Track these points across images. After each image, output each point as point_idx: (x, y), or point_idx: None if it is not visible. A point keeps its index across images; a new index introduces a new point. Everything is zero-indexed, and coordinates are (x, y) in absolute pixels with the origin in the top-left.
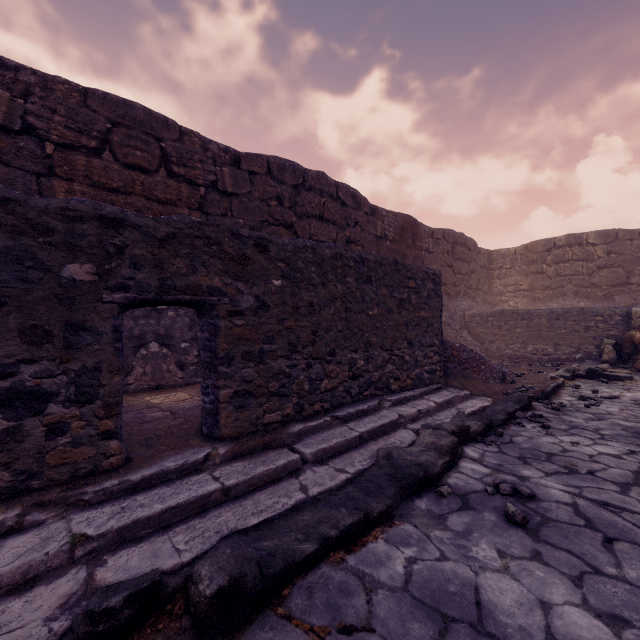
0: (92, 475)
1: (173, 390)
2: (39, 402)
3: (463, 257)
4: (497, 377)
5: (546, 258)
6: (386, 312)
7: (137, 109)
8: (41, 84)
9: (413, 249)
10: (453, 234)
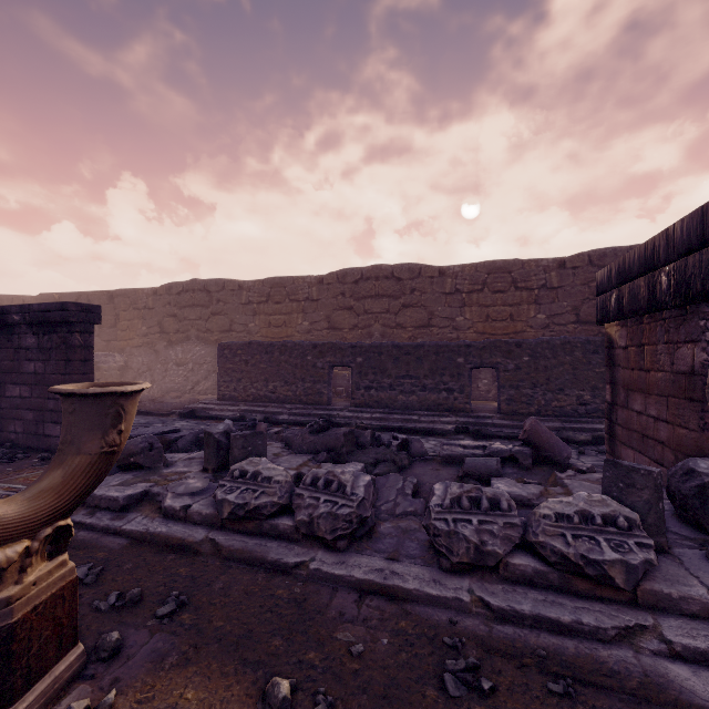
0: (463, 412)
1: None
2: (452, 391)
3: None
4: None
5: None
6: None
7: (498, 263)
8: (461, 270)
9: None
10: None
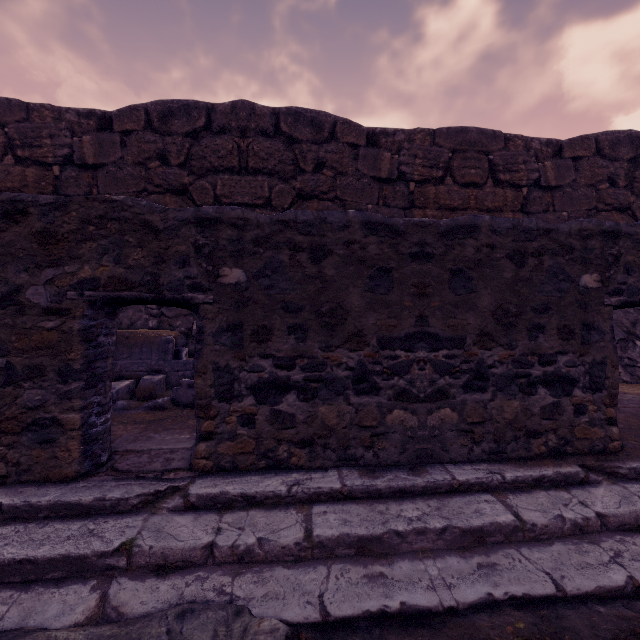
0: (602, 453)
1: None
2: (568, 386)
3: None
4: None
5: None
6: None
7: (471, 132)
8: (407, 139)
9: None
10: None
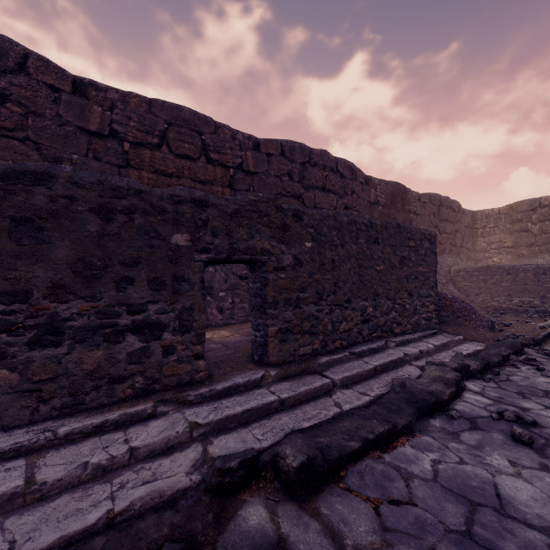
0: (189, 384)
1: (216, 329)
2: (158, 331)
3: (448, 218)
4: (486, 326)
5: (531, 217)
6: (390, 267)
7: (185, 111)
8: (121, 99)
9: (402, 212)
10: (439, 198)
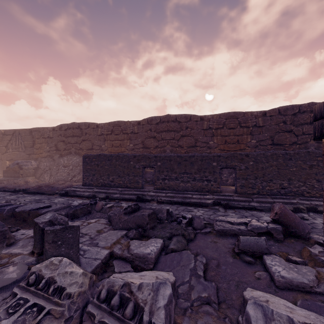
0: (216, 192)
1: None
2: (210, 181)
3: None
4: None
5: None
6: (301, 169)
7: (231, 113)
8: (212, 117)
9: None
10: None
